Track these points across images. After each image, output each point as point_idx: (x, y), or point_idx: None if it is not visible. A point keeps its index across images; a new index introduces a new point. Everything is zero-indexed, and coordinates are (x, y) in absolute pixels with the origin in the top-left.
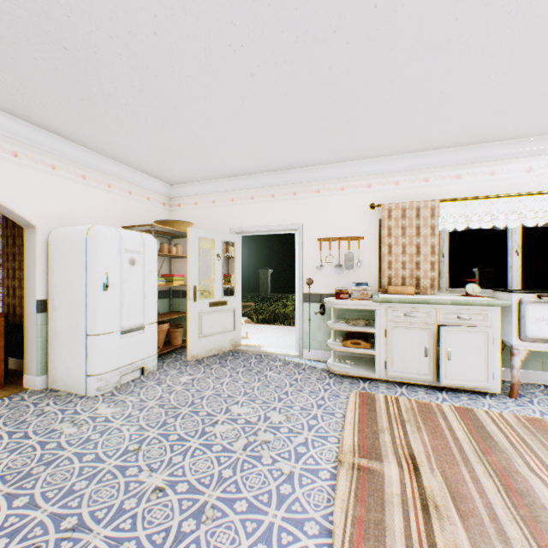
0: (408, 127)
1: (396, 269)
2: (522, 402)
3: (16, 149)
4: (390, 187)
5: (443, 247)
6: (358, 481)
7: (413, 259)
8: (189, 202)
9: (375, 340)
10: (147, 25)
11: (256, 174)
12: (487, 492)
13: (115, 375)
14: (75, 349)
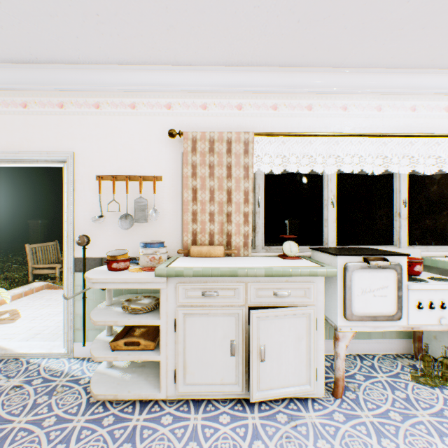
0: None
1: (202, 222)
2: (350, 407)
3: None
4: (196, 112)
5: (259, 195)
6: None
7: (225, 208)
8: None
9: (160, 337)
10: None
11: None
12: None
13: None
14: None
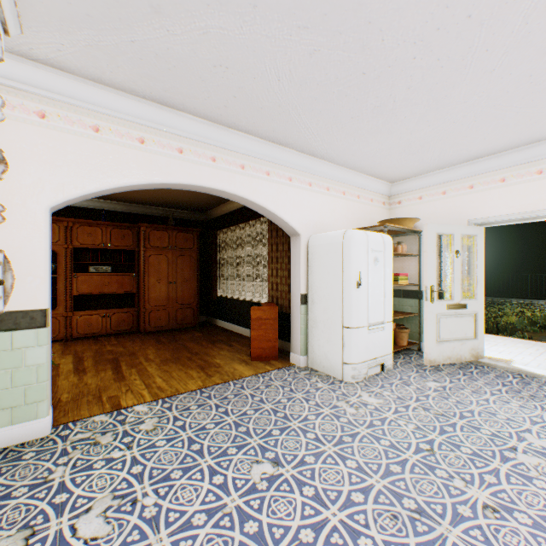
0: None
1: None
2: None
3: (290, 175)
4: None
5: None
6: None
7: None
8: (411, 197)
9: None
10: (464, 11)
11: (511, 149)
12: None
13: (363, 367)
14: (331, 338)
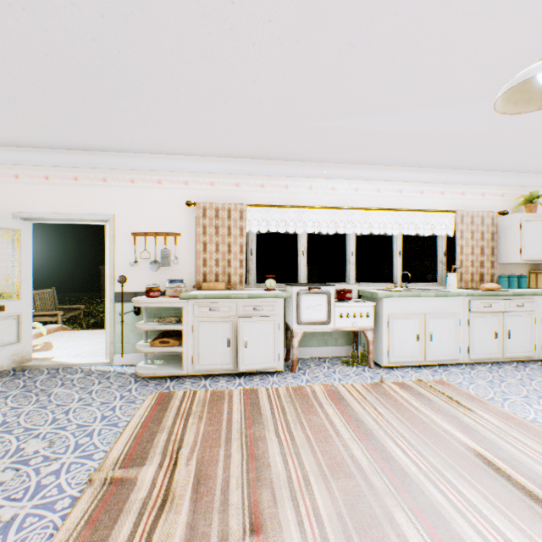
0: (210, 130)
1: (211, 266)
2: (298, 375)
3: None
4: (206, 187)
5: (252, 247)
6: (102, 498)
7: (226, 256)
8: None
9: (183, 337)
10: None
11: (51, 149)
12: (232, 466)
13: None
14: None
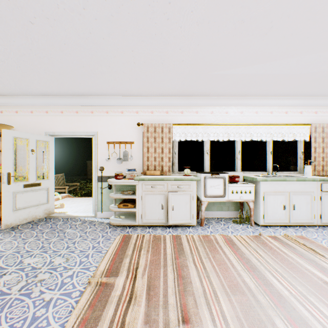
0: (152, 80)
1: (151, 161)
2: (205, 228)
3: None
4: (148, 114)
5: (175, 149)
6: (96, 293)
7: (160, 155)
8: (11, 110)
9: (136, 202)
10: None
11: (64, 96)
12: (168, 281)
13: None
14: None
